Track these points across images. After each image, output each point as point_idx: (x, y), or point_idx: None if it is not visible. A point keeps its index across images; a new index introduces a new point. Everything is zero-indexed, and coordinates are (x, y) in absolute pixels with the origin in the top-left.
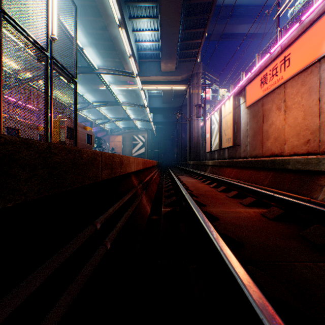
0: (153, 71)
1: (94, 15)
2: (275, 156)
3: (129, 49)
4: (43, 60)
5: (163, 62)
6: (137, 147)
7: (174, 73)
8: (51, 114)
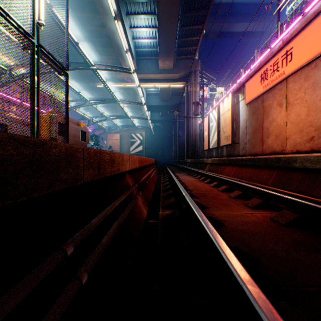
0: (151, 69)
1: (91, 12)
2: (277, 153)
3: (125, 43)
4: (29, 48)
5: (160, 59)
6: (135, 145)
7: (172, 71)
8: (38, 107)
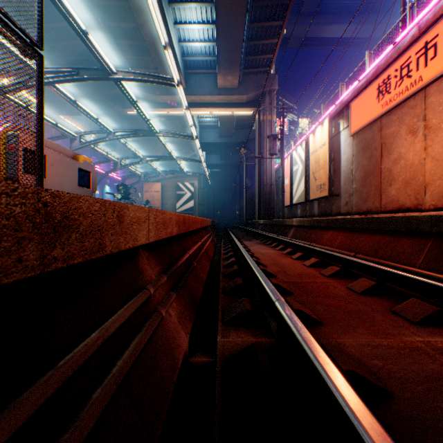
0: (206, 88)
1: None
2: (407, 210)
3: (163, 32)
4: None
5: (220, 73)
6: (183, 199)
7: (237, 91)
8: None
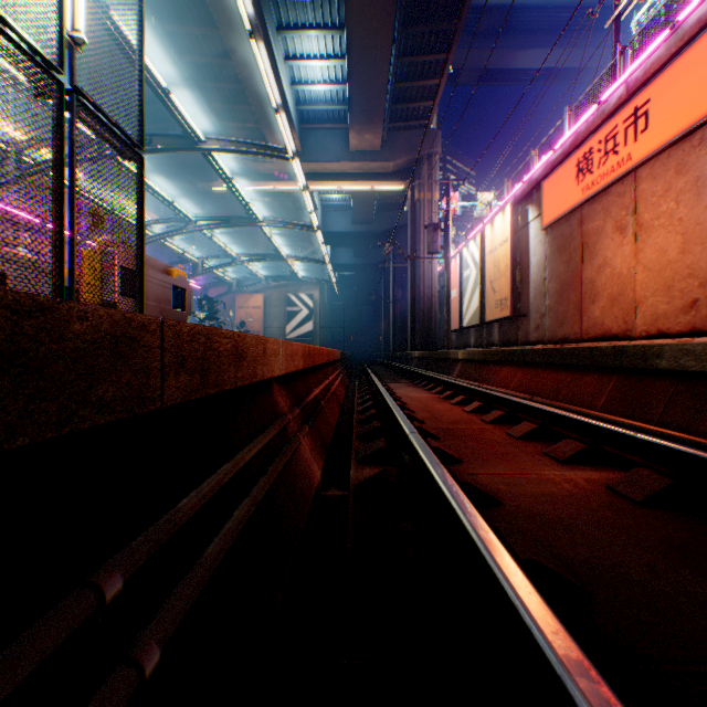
0: (332, 151)
1: (199, 23)
2: (613, 338)
3: (275, 92)
4: (51, 94)
5: (354, 129)
6: (297, 319)
7: (380, 156)
8: (72, 230)
